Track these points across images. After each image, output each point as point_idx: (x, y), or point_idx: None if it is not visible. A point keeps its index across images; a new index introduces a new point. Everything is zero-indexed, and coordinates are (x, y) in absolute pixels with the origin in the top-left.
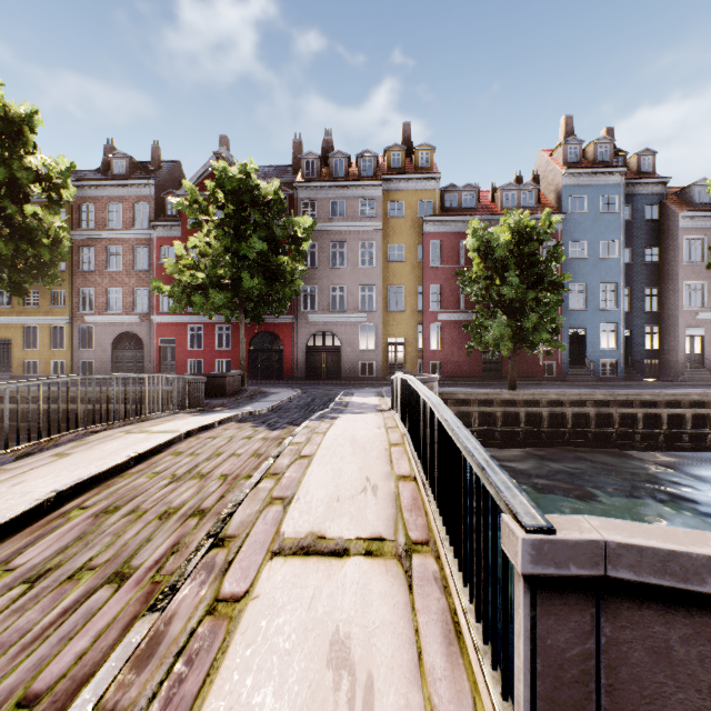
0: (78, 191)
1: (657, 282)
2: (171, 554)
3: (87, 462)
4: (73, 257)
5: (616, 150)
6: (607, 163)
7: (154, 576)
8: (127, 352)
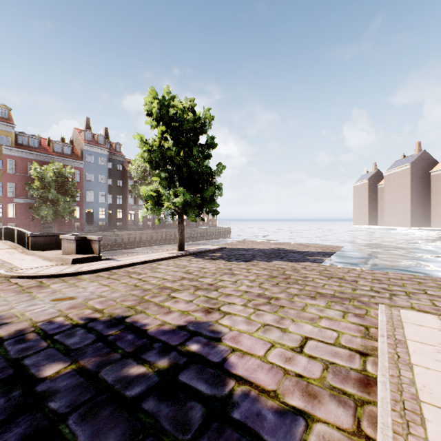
0: None
1: (122, 193)
2: None
3: None
4: None
5: (107, 139)
6: (102, 145)
7: None
8: None
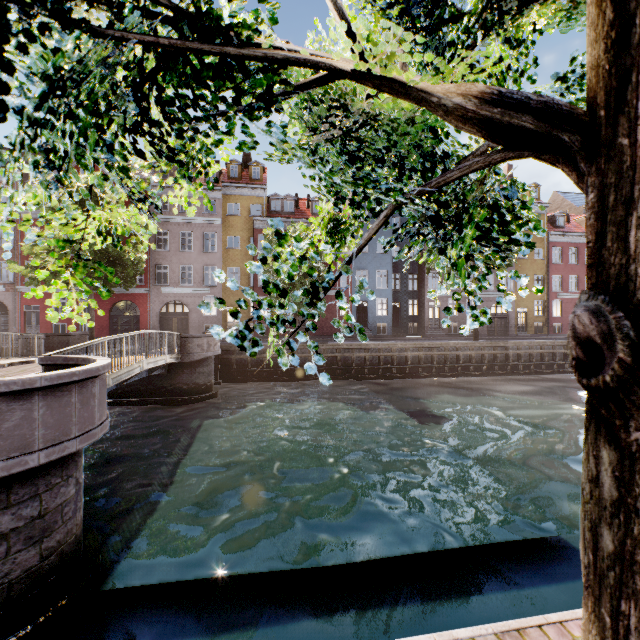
0: None
1: (416, 271)
2: None
3: None
4: None
5: None
6: None
7: None
8: None
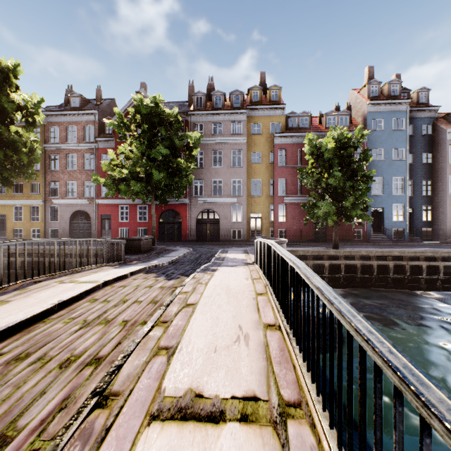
0: (48, 118)
1: (430, 176)
2: (58, 412)
3: (19, 309)
4: (45, 161)
5: (402, 88)
6: (397, 97)
7: (34, 441)
8: (80, 223)
